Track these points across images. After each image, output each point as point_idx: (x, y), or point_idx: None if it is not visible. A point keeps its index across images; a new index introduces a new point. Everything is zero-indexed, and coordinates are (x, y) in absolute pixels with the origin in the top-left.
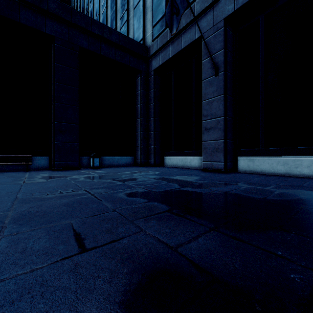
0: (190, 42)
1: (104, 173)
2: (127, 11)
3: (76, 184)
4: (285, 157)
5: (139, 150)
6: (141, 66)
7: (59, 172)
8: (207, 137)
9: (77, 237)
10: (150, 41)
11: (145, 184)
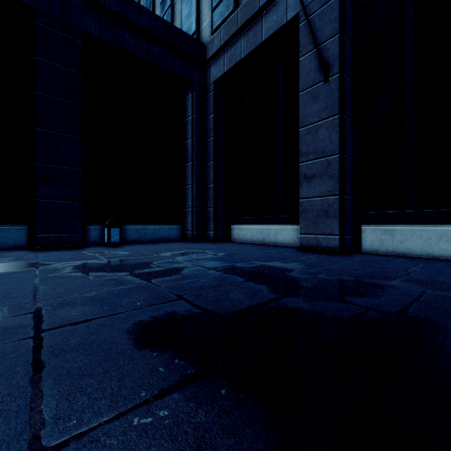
0: (276, 28)
1: (123, 256)
2: None
3: (35, 288)
4: None
5: (189, 215)
6: (193, 76)
7: (37, 255)
8: (307, 191)
9: None
10: (208, 34)
11: (194, 285)
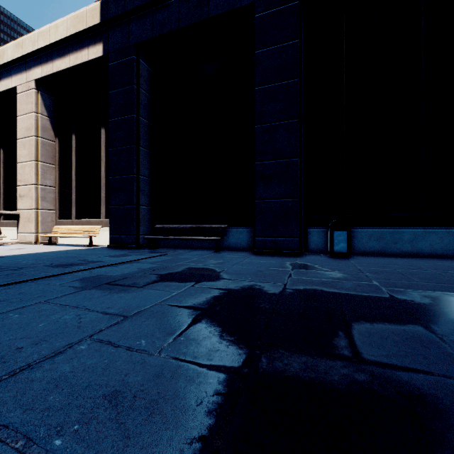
0: None
1: (320, 282)
2: None
3: (75, 340)
4: None
5: None
6: None
7: (241, 261)
8: None
9: None
10: None
11: None
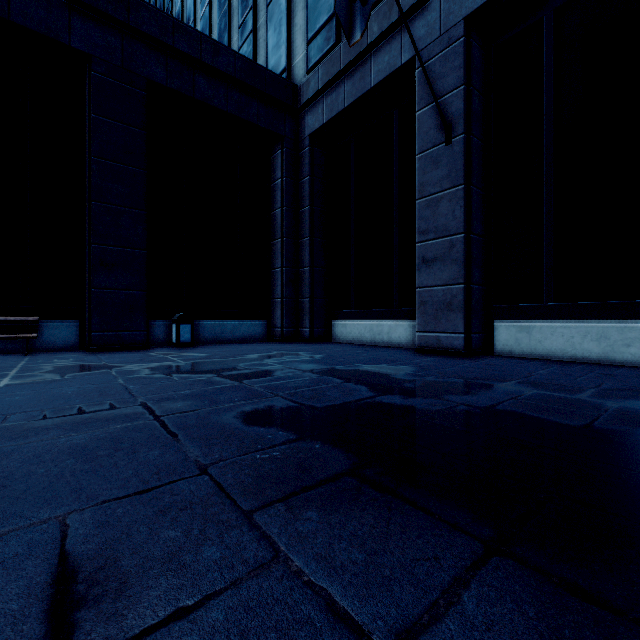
0: (388, 72)
1: (201, 358)
2: (254, 11)
3: (125, 387)
4: (601, 322)
5: (278, 308)
6: (283, 127)
7: (98, 357)
8: (426, 278)
9: (57, 595)
10: (302, 73)
11: (289, 386)
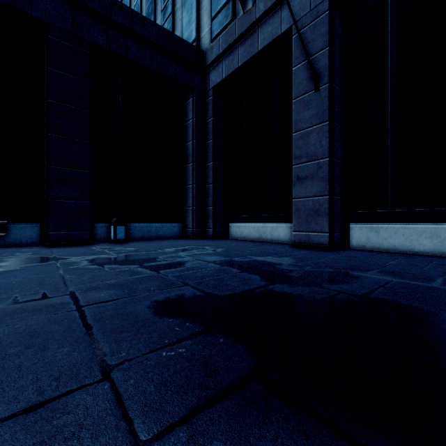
0: (271, 39)
1: (130, 251)
2: None
3: (62, 277)
4: (433, 224)
5: (190, 214)
6: (193, 81)
7: (52, 251)
8: (300, 191)
9: None
10: (207, 42)
11: (197, 275)
